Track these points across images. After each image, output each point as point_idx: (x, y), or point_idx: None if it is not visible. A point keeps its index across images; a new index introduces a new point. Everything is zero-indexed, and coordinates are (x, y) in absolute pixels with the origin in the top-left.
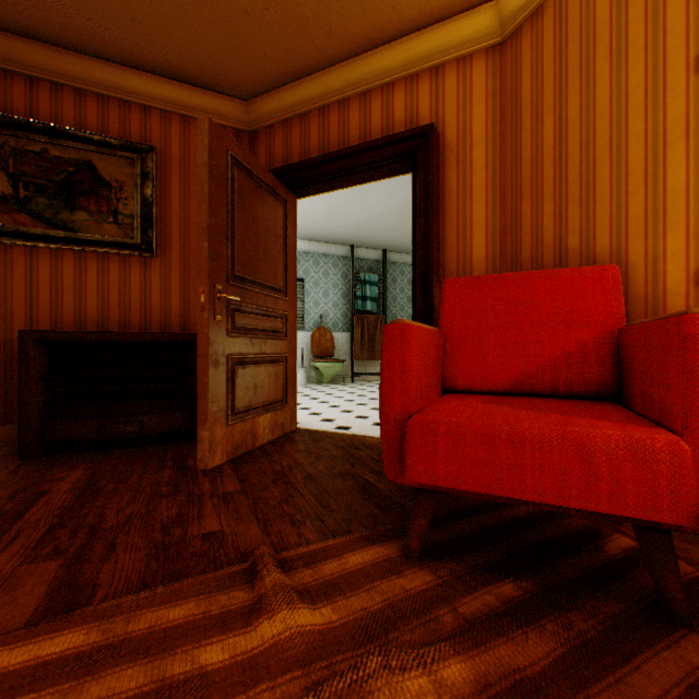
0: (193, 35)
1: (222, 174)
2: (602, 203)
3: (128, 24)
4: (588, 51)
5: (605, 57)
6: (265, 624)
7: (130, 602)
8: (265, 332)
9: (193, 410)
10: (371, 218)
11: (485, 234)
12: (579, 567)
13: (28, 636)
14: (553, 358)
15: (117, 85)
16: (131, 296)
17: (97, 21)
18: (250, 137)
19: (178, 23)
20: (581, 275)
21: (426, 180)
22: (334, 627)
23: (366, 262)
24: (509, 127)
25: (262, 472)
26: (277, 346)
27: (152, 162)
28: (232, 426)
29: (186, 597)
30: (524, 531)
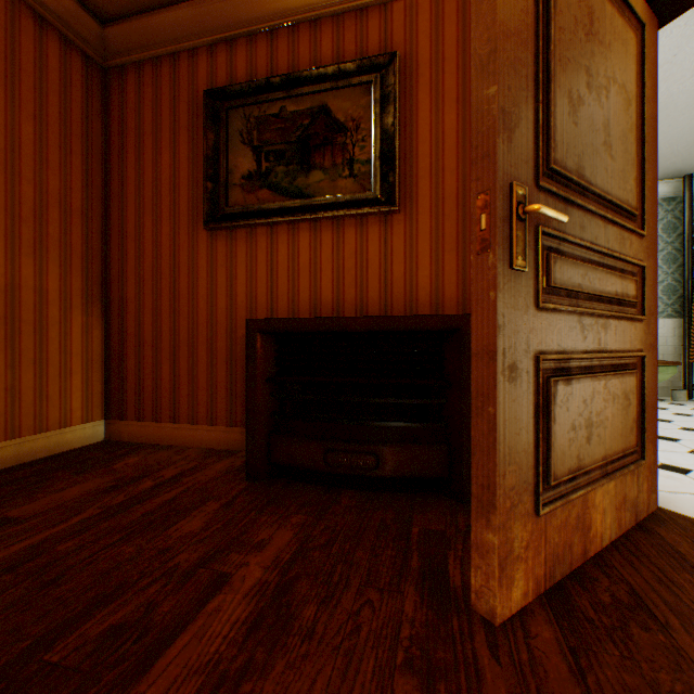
0: None
1: None
2: None
3: None
4: None
5: None
6: None
7: None
8: (603, 303)
9: (451, 444)
10: None
11: None
12: None
13: None
14: None
15: None
16: (367, 271)
17: None
18: None
19: None
20: None
21: None
22: None
23: None
24: None
25: None
26: (624, 335)
27: (392, 76)
28: (541, 516)
29: None
30: None
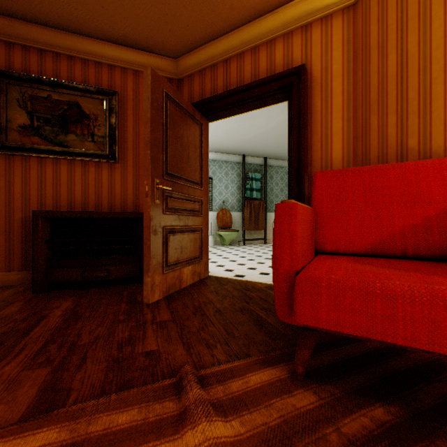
0: (141, 15)
1: (159, 105)
2: (437, 113)
3: (99, 10)
4: (425, 0)
5: (440, 2)
6: (189, 433)
7: (91, 406)
8: (188, 211)
9: (141, 262)
10: (257, 136)
11: (342, 141)
12: (435, 396)
13: (18, 431)
14: (402, 229)
15: (93, 52)
16: (102, 188)
17: (80, 9)
18: (178, 83)
19: (131, 7)
20: (423, 166)
21: (298, 104)
22: (242, 439)
23: (253, 166)
24: (360, 63)
25: (186, 306)
26: (196, 221)
27: (115, 101)
28: (166, 274)
29: (131, 405)
30: (383, 361)
